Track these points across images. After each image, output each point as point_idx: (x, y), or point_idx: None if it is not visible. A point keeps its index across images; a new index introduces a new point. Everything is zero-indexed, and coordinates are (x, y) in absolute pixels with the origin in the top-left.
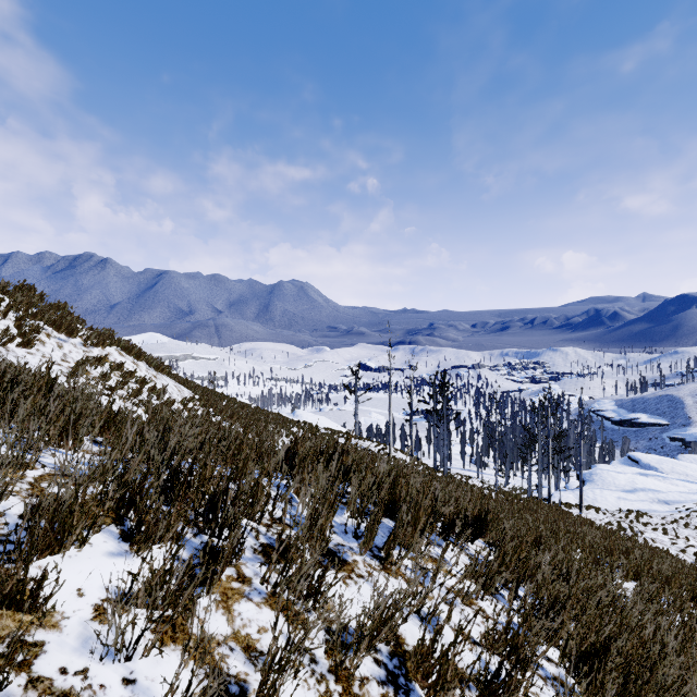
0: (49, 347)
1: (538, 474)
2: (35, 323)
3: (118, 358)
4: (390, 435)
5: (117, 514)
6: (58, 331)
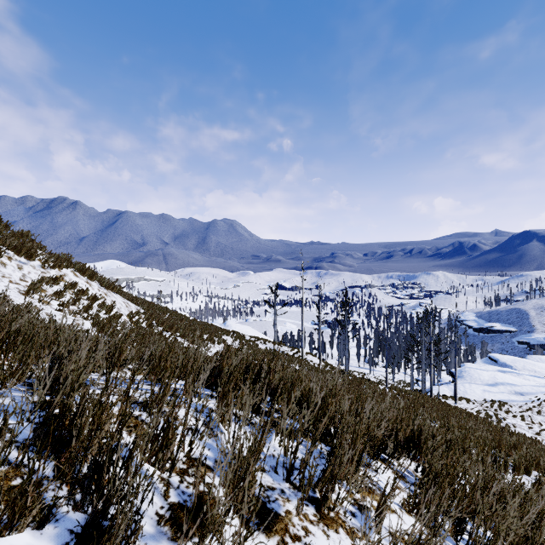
0: (10, 269)
1: (422, 372)
2: None
3: (73, 279)
4: (302, 341)
5: None
6: (18, 255)
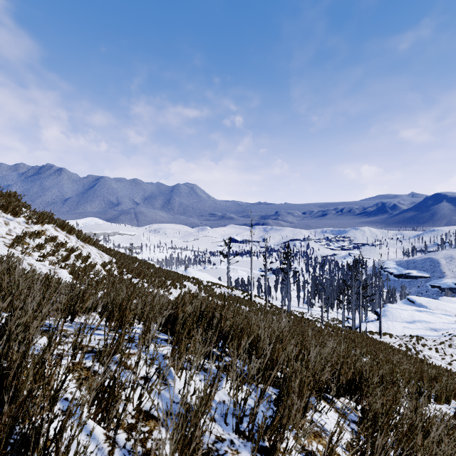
0: None
1: (352, 312)
2: None
3: (53, 233)
4: (251, 286)
5: None
6: (5, 212)
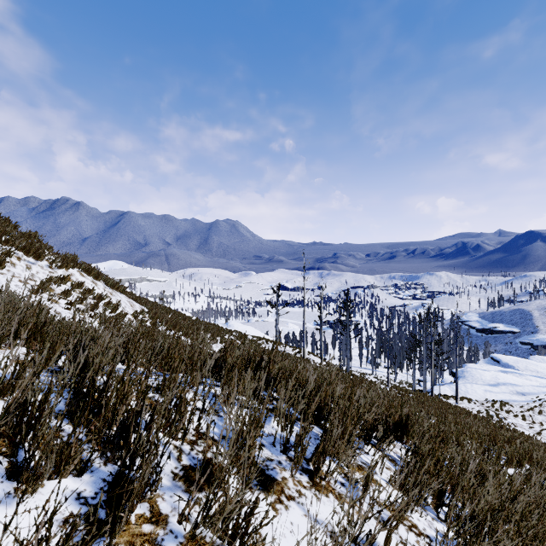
0: (19, 269)
1: (423, 372)
2: (7, 248)
3: (79, 278)
4: (304, 341)
5: (11, 442)
6: (27, 255)
